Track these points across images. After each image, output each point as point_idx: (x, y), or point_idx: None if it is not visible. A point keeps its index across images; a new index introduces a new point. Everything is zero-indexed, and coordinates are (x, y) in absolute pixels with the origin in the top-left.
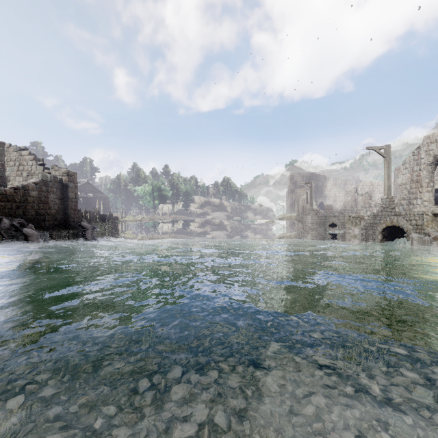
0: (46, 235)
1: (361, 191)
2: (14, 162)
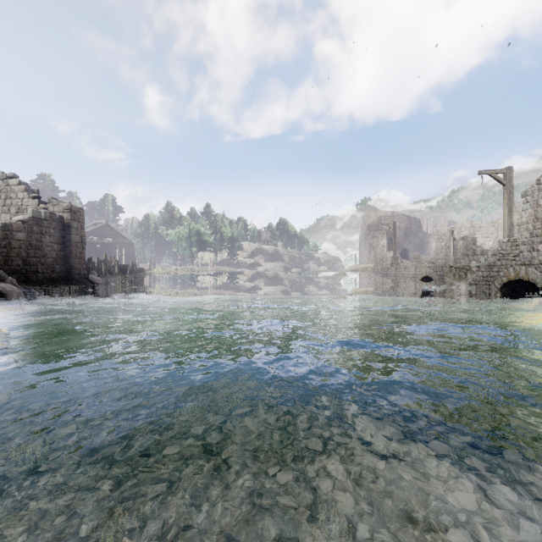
0: (32, 293)
1: (457, 235)
2: None
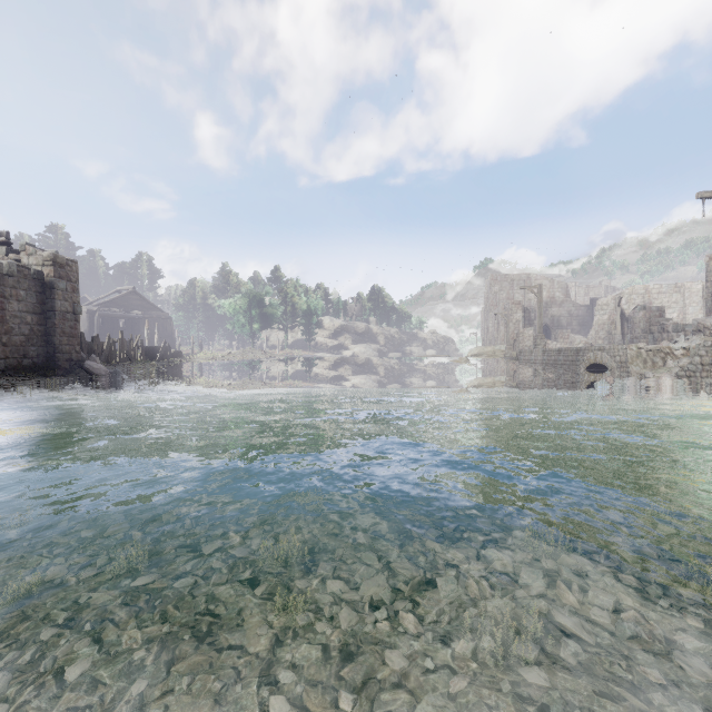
0: None
1: (626, 305)
2: None
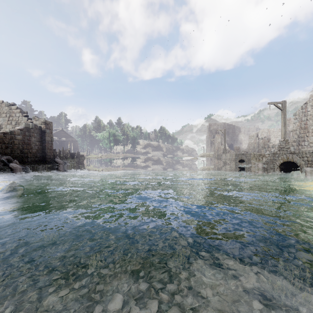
0: (27, 168)
1: (260, 136)
2: (5, 114)
